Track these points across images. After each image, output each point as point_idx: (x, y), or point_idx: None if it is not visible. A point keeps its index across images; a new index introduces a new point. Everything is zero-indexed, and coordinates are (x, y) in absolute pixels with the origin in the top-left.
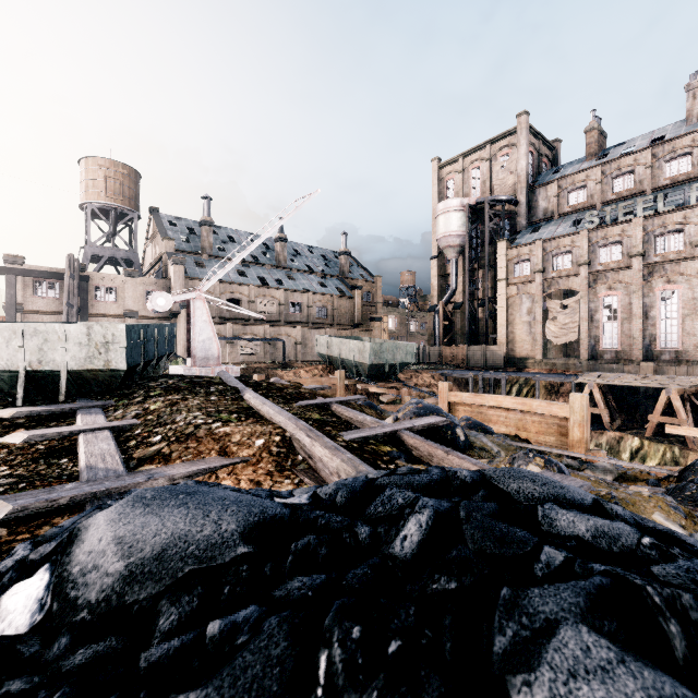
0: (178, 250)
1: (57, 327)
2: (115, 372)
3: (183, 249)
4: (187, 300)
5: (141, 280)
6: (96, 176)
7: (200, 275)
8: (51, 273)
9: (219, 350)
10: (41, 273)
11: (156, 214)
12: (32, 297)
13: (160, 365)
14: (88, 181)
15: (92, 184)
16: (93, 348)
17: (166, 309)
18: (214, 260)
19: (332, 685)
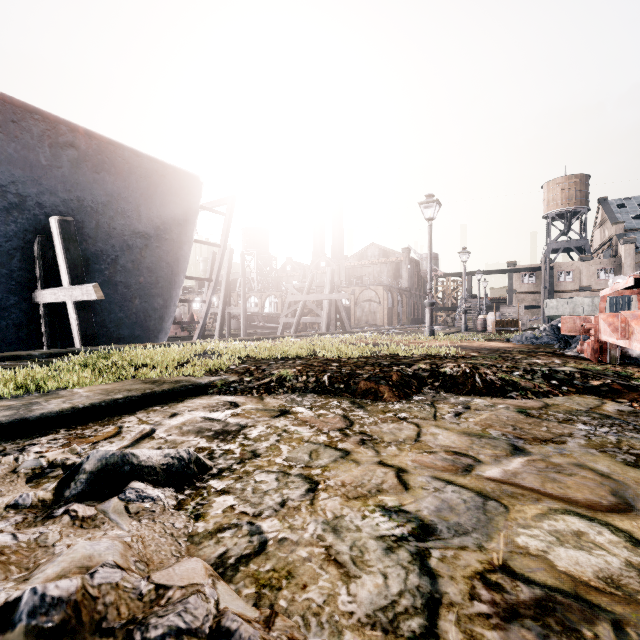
0: (627, 230)
1: (579, 300)
2: None
3: (633, 227)
4: None
5: (592, 262)
6: (554, 192)
7: None
8: (531, 268)
9: None
10: (525, 269)
11: (604, 203)
12: (520, 284)
13: None
14: (549, 198)
15: (551, 199)
16: (594, 307)
17: None
18: None
19: None
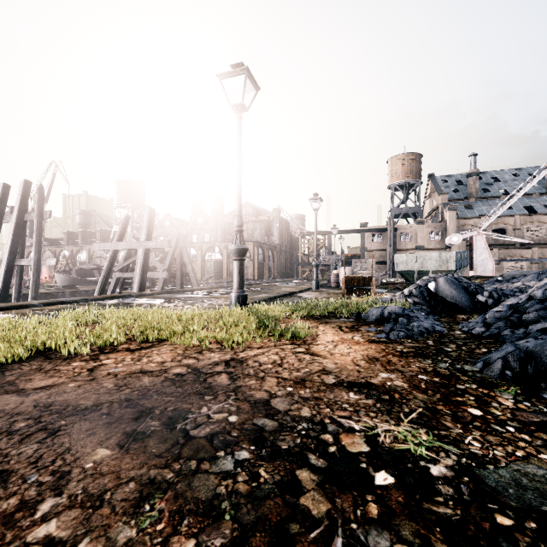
0: (450, 200)
1: (428, 254)
2: (449, 272)
3: (454, 198)
4: (469, 236)
5: (425, 225)
6: (396, 166)
7: (468, 215)
8: (379, 229)
9: (493, 266)
10: (375, 229)
11: (432, 178)
12: (370, 243)
13: (461, 272)
14: (392, 171)
15: (394, 172)
16: (441, 262)
17: (457, 243)
18: (479, 201)
19: (541, 273)
